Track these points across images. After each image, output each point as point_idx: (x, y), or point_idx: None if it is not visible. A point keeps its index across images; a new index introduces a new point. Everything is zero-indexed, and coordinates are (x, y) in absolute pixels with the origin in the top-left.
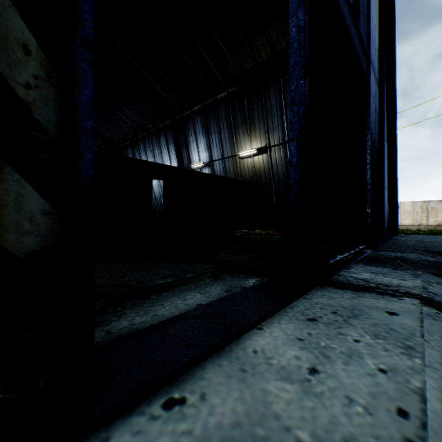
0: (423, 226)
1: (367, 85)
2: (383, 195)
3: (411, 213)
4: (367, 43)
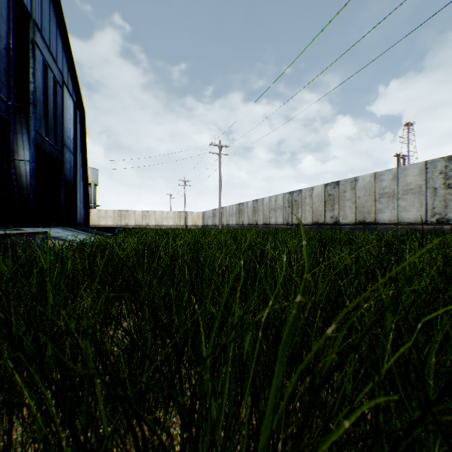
0: (119, 225)
1: (63, 164)
2: (77, 206)
3: (113, 217)
4: (63, 147)
